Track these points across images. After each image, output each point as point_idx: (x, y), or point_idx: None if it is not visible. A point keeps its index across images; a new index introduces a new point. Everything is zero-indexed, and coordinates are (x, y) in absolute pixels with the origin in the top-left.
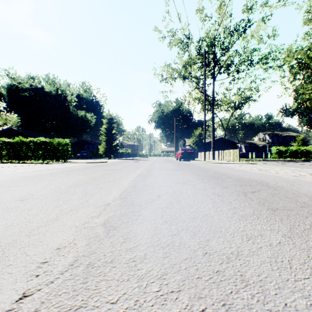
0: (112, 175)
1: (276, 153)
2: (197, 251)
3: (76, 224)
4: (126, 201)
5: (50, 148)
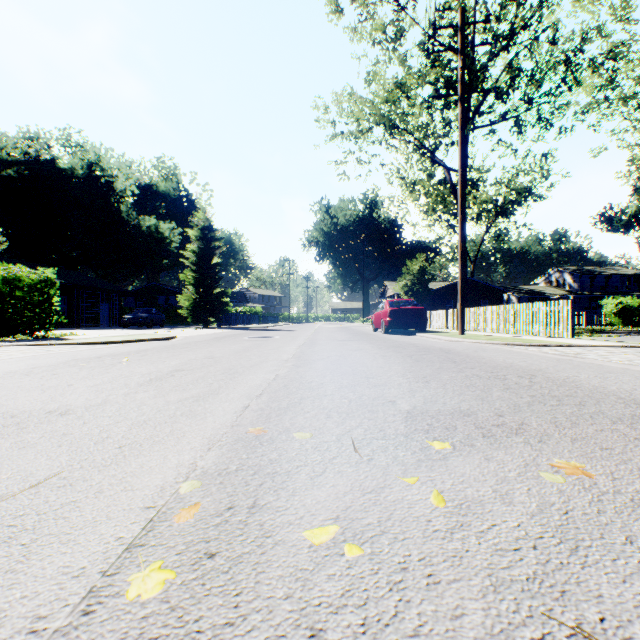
0: None
1: (615, 313)
2: None
3: None
4: None
5: None
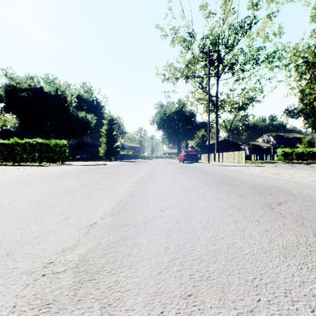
0: (109, 180)
1: (281, 155)
2: None
3: (32, 267)
4: (119, 218)
5: (47, 150)
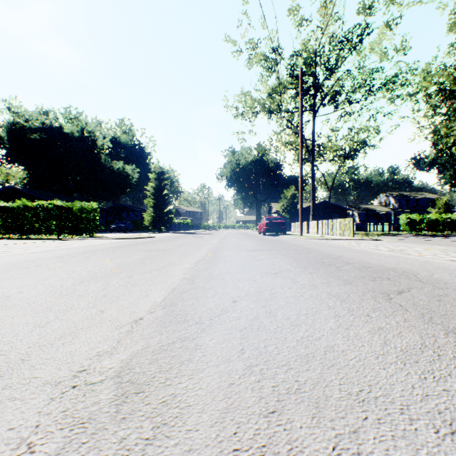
0: (158, 260)
1: (406, 224)
2: None
3: (58, 376)
4: (175, 311)
5: (69, 216)
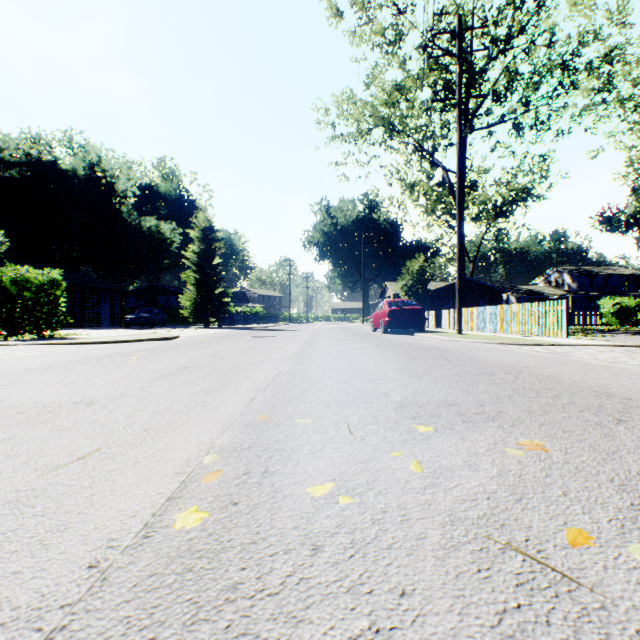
0: None
1: (612, 313)
2: None
3: None
4: None
5: None
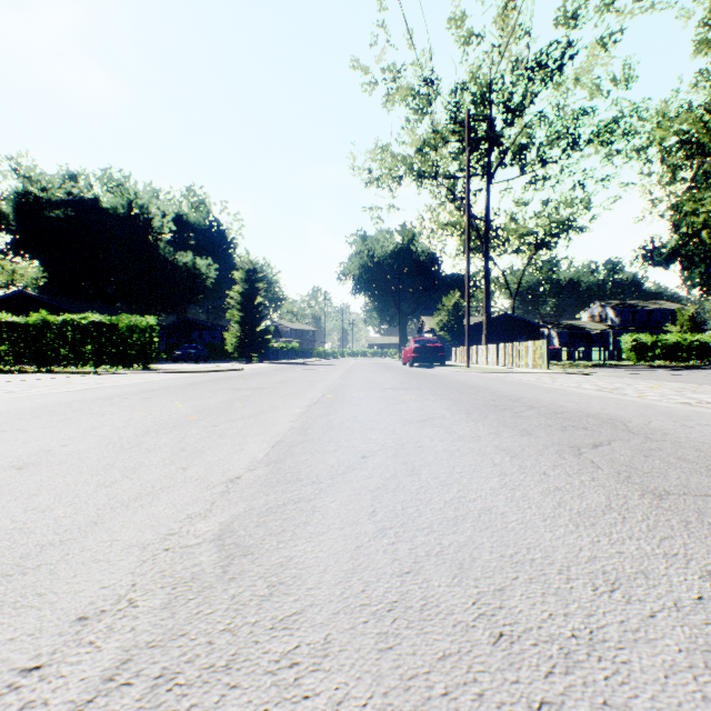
0: (253, 402)
1: (631, 349)
2: (475, 630)
3: (144, 538)
4: (283, 469)
5: (112, 338)
